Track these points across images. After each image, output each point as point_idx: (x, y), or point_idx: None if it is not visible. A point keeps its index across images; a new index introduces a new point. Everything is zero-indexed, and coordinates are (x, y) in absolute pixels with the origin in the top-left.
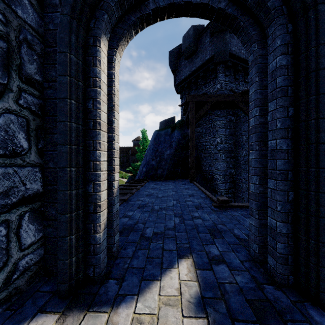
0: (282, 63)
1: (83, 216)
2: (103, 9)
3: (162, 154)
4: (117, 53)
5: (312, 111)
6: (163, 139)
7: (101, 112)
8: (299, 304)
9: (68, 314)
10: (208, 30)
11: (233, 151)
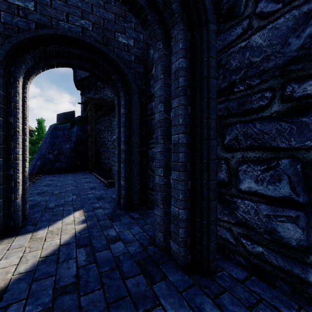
0: (124, 112)
1: (6, 188)
2: (22, 63)
3: (61, 148)
4: (28, 83)
5: (132, 135)
6: (62, 133)
7: (20, 124)
8: (128, 212)
9: (3, 240)
10: None
11: None
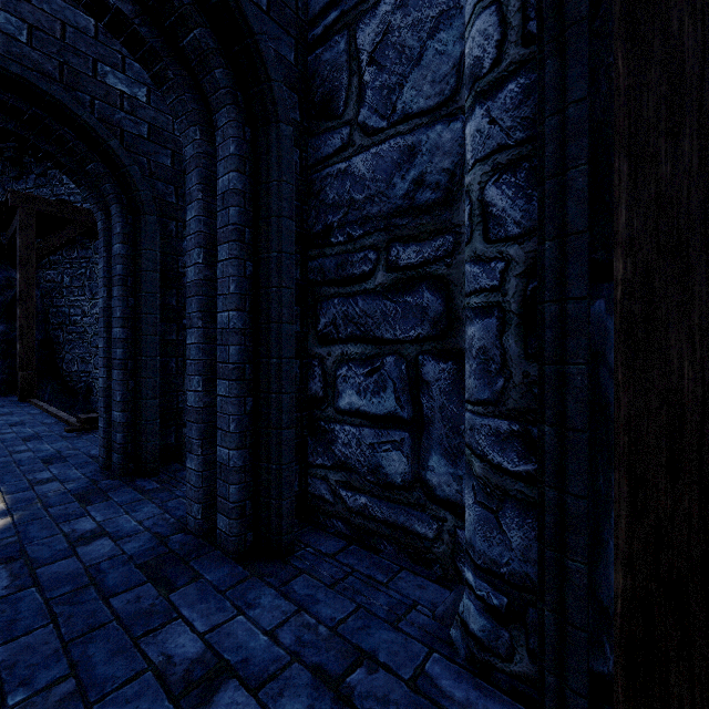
0: (122, 252)
1: None
2: None
3: None
4: None
5: (143, 306)
6: None
7: None
8: (131, 481)
9: None
10: None
11: None
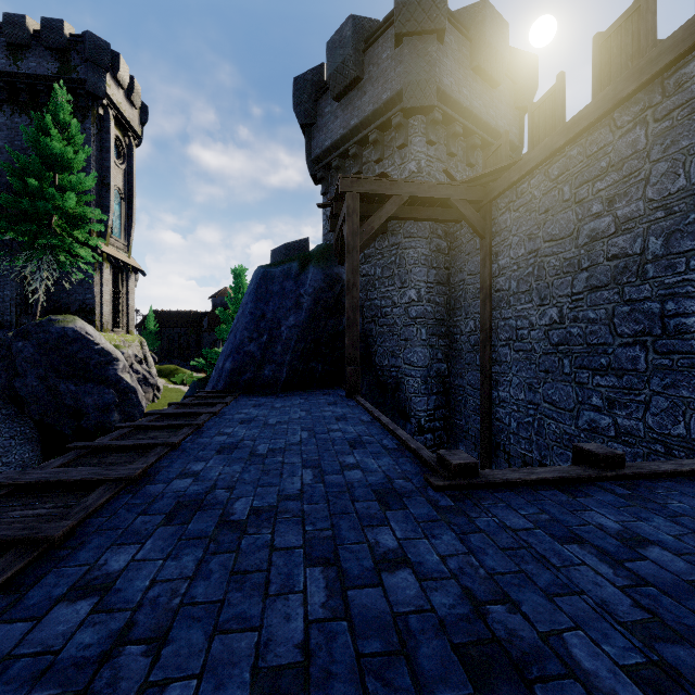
0: None
1: None
2: None
3: (277, 326)
4: None
5: None
6: (279, 289)
7: None
8: None
9: None
10: (389, 30)
11: (445, 320)
